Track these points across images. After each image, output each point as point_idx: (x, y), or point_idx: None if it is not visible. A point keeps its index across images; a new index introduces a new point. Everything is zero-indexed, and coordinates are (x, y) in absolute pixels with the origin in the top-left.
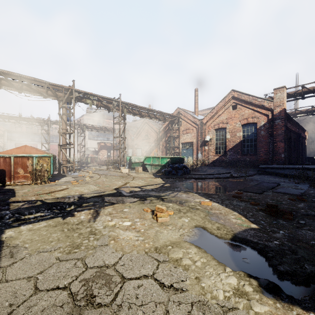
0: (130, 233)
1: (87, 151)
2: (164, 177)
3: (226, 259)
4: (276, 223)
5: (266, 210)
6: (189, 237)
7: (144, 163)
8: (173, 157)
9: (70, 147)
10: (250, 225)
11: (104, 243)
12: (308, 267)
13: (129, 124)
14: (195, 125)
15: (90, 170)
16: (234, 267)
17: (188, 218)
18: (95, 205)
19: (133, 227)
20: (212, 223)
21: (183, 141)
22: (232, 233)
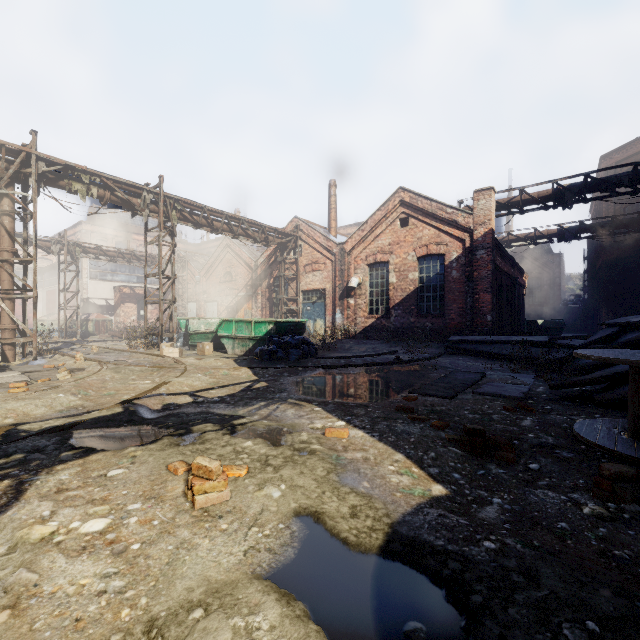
0: (90, 563)
1: (86, 306)
2: (257, 367)
3: (361, 635)
4: (485, 475)
5: (463, 442)
6: (270, 557)
7: (219, 333)
8: (280, 322)
9: (24, 296)
10: (429, 489)
11: None
12: (574, 639)
13: (193, 249)
14: (330, 254)
15: (87, 350)
16: None
17: (281, 487)
18: (26, 464)
19: (109, 538)
20: (342, 496)
21: (305, 288)
22: (386, 524)
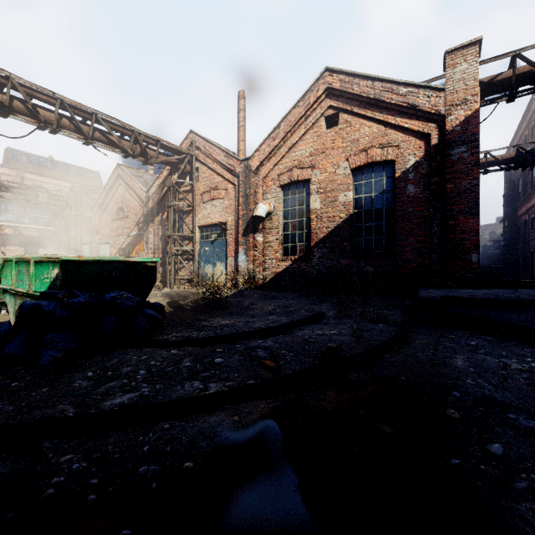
0: None
1: None
2: None
3: None
4: None
5: None
6: None
7: (0, 285)
8: (75, 261)
9: None
10: None
11: None
12: None
13: None
14: (232, 176)
15: None
16: None
17: None
18: None
19: None
20: None
21: (203, 223)
22: None
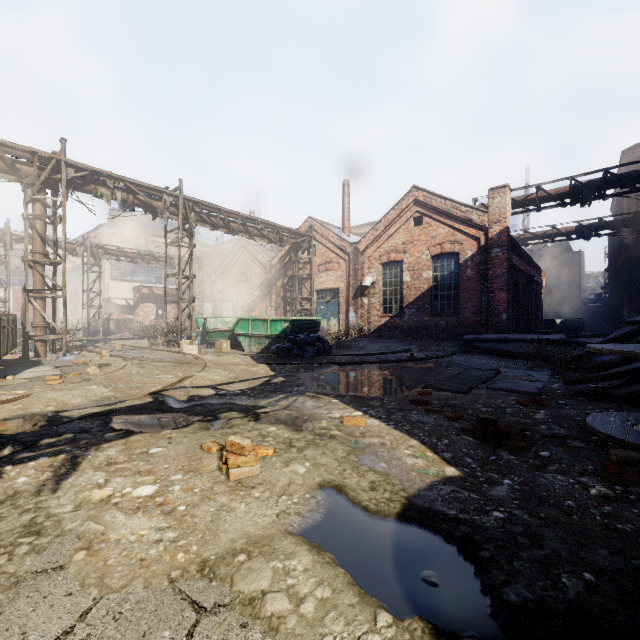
0: (145, 519)
1: (108, 306)
2: (274, 363)
3: (382, 579)
4: (496, 461)
5: (476, 431)
6: (299, 519)
7: (236, 331)
8: (295, 320)
9: (54, 295)
10: (443, 471)
11: (53, 564)
12: (571, 585)
13: (209, 250)
14: (344, 254)
15: (110, 348)
16: (399, 604)
17: (305, 464)
18: (76, 442)
19: (158, 501)
20: (361, 473)
21: (319, 287)
22: (402, 496)
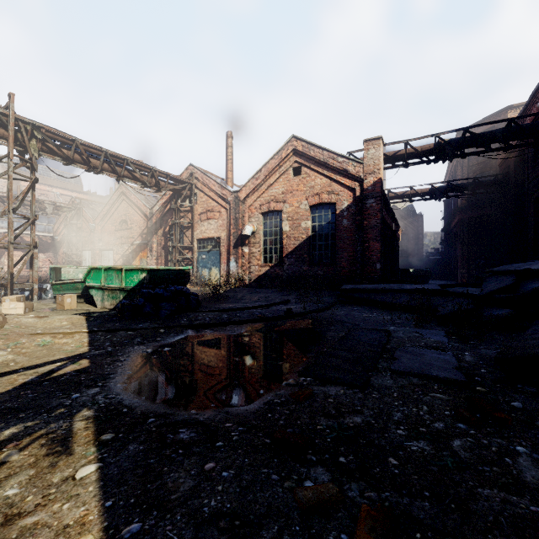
0: None
1: None
2: (102, 330)
3: None
4: None
5: None
6: None
7: (87, 283)
8: (155, 269)
9: None
10: None
11: None
12: None
13: (101, 201)
14: (225, 202)
15: None
16: None
17: None
18: None
19: None
20: None
21: (201, 236)
22: None
